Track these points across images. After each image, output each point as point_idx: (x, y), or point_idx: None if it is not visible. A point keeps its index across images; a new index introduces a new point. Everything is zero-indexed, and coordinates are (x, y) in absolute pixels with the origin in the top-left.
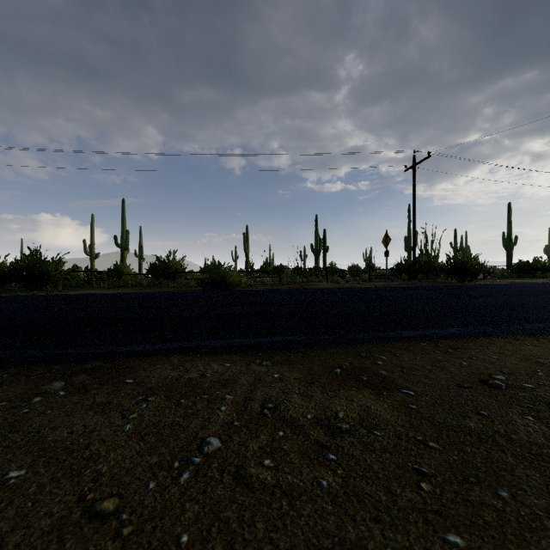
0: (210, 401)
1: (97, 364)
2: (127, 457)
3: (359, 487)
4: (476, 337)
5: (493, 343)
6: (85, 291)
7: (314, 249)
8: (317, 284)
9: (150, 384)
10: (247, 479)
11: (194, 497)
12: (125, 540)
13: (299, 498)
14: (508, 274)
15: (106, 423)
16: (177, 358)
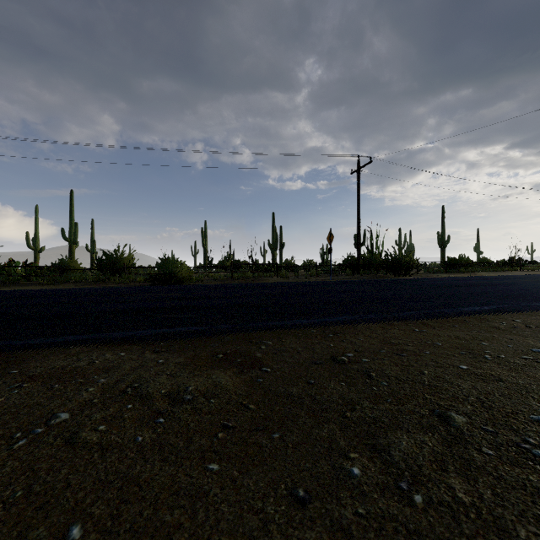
0: (83, 384)
1: None
2: None
3: (167, 440)
4: (353, 323)
5: (370, 328)
6: (20, 287)
7: (271, 245)
8: (267, 278)
9: (34, 373)
10: (75, 441)
11: (19, 457)
12: None
13: (112, 451)
14: (438, 269)
15: None
16: (76, 350)
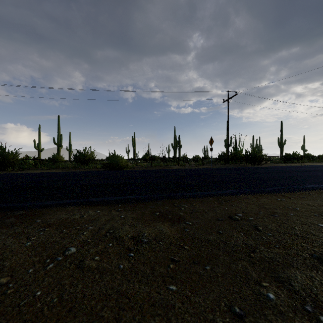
0: (80, 230)
1: (23, 212)
2: (22, 258)
3: (138, 267)
4: (237, 194)
5: (248, 198)
6: (32, 171)
7: (173, 146)
8: (172, 166)
9: (50, 222)
10: (83, 266)
11: (51, 275)
12: (7, 295)
13: (106, 273)
14: (279, 161)
15: (17, 242)
16: (71, 208)
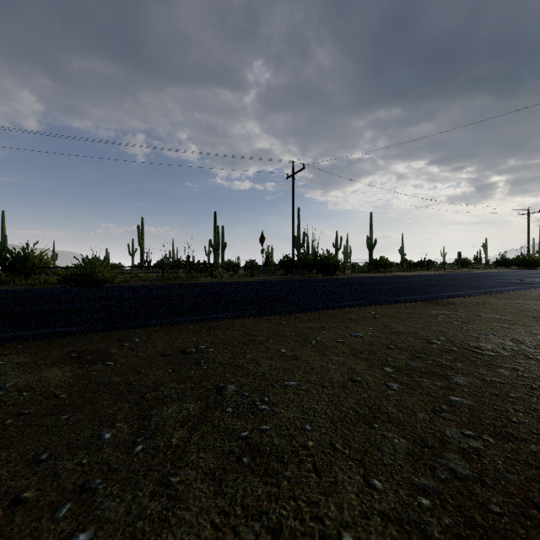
0: None
1: None
2: None
3: None
4: (226, 319)
5: (246, 323)
6: None
7: (213, 245)
8: (201, 279)
9: None
10: None
11: None
12: None
13: None
14: (362, 269)
15: None
16: None
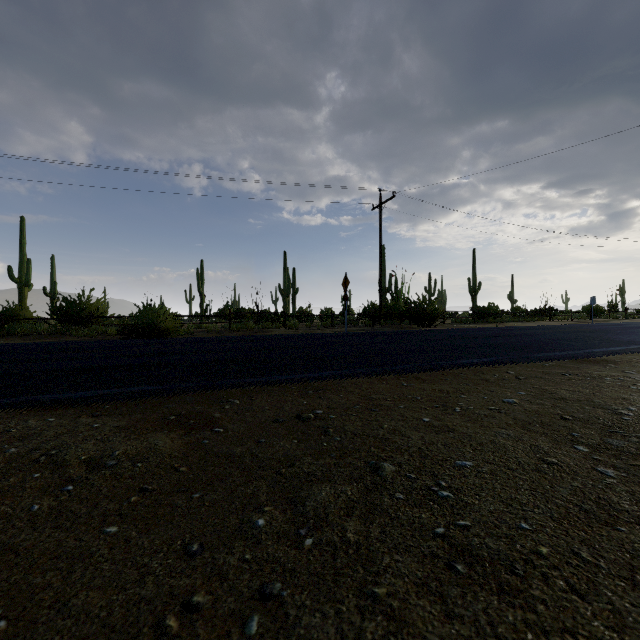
0: None
1: None
2: None
3: (69, 507)
4: (336, 378)
5: (357, 383)
6: None
7: (283, 290)
8: (273, 330)
9: None
10: None
11: None
12: None
13: None
14: (465, 319)
15: None
16: None
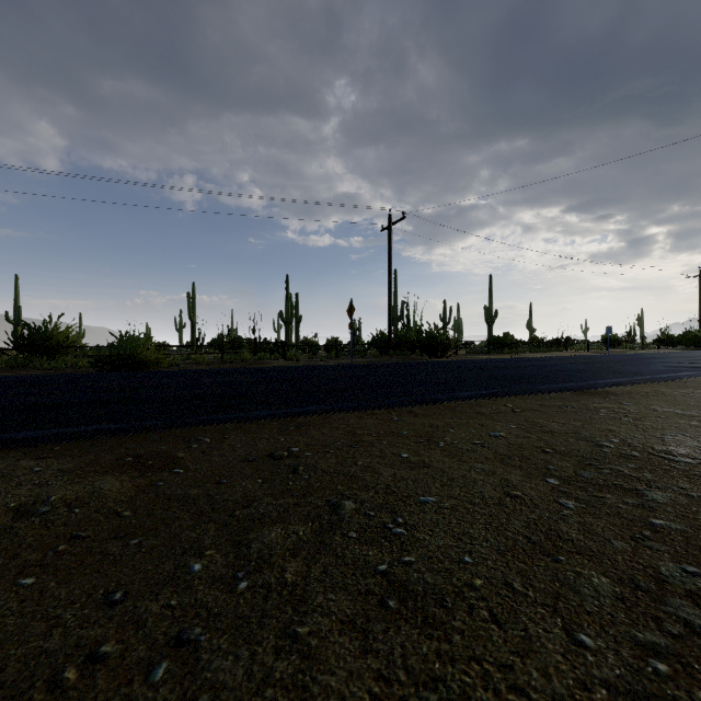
0: None
1: None
2: None
3: None
4: (321, 413)
5: (345, 419)
6: None
7: (285, 318)
8: (271, 361)
9: None
10: None
11: None
12: None
13: None
14: (480, 350)
15: None
16: None
